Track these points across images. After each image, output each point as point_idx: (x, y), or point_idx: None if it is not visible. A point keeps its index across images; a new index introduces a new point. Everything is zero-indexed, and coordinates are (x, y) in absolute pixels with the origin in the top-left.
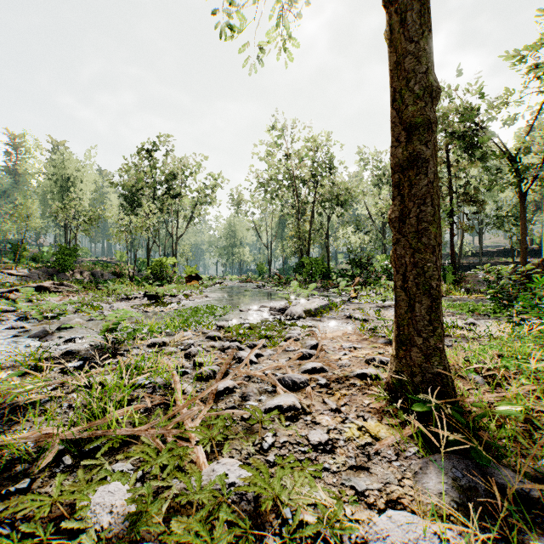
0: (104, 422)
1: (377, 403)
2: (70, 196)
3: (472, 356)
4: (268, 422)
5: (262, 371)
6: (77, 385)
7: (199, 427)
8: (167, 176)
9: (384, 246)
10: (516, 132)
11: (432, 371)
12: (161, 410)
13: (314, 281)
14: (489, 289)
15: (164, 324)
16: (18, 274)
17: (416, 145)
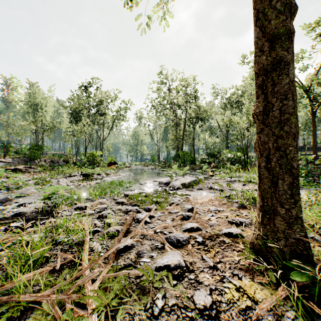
0: (13, 287)
1: (245, 260)
2: (38, 114)
3: (307, 218)
4: (158, 283)
5: (153, 230)
6: (13, 242)
7: (97, 291)
8: (97, 102)
9: (227, 145)
10: (309, 74)
11: (294, 237)
12: (68, 271)
13: (186, 166)
14: (304, 170)
15: (88, 193)
16: (5, 161)
17: (279, 51)
